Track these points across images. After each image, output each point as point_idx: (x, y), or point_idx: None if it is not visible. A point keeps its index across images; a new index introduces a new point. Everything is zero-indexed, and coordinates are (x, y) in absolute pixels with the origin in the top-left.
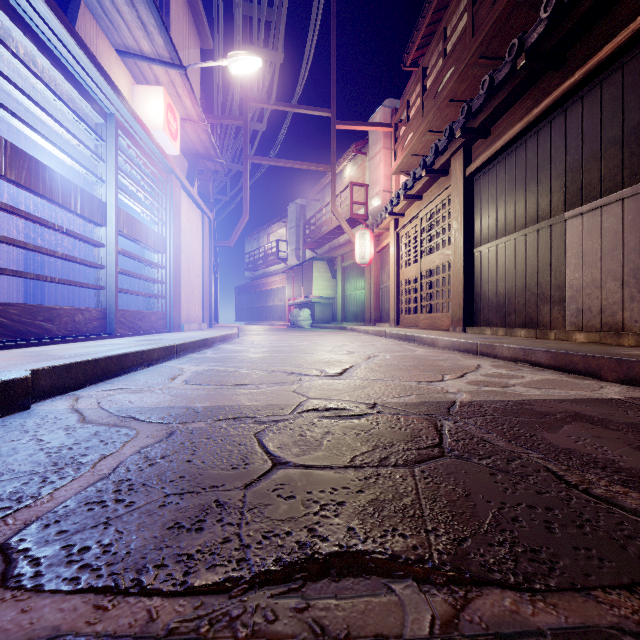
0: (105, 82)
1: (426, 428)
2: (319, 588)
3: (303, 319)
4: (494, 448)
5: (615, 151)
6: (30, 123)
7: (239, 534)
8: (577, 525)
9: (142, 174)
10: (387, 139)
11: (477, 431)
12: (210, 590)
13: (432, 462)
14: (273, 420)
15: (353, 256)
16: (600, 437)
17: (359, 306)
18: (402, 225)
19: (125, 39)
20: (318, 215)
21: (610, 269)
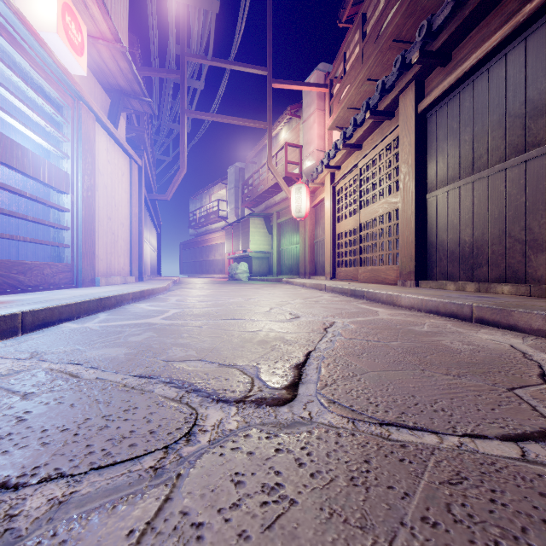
0: None
1: None
2: None
3: (241, 272)
4: None
5: None
6: None
7: None
8: None
9: (26, 86)
10: (321, 101)
11: None
12: None
13: None
14: None
15: (288, 212)
16: None
17: (294, 260)
18: (339, 178)
19: None
20: (255, 176)
21: None
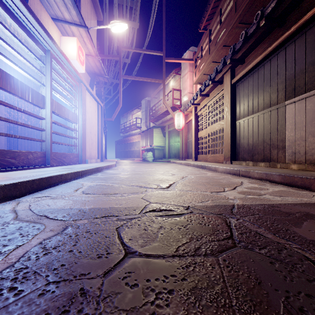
0: (44, 33)
1: (221, 224)
2: None
3: (149, 157)
4: (266, 240)
5: (313, 68)
6: (7, 55)
7: None
8: None
9: (65, 82)
10: (191, 67)
11: (252, 226)
12: None
13: (229, 252)
14: (128, 218)
15: (174, 125)
16: None
17: (177, 150)
18: (199, 109)
19: (56, 12)
20: (156, 105)
21: (310, 131)
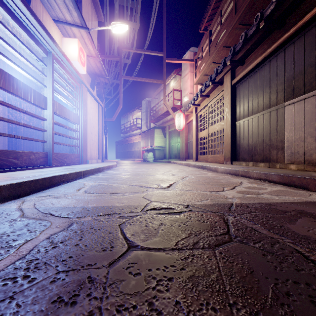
0: (46, 34)
1: (218, 221)
2: None
3: (149, 157)
4: (261, 235)
5: (312, 70)
6: (9, 57)
7: (100, 308)
8: None
9: (66, 83)
10: (191, 67)
11: (248, 223)
12: None
13: (225, 245)
14: (130, 215)
15: (174, 126)
16: None
17: (177, 151)
18: (199, 110)
19: (57, 13)
20: (157, 106)
21: (309, 131)
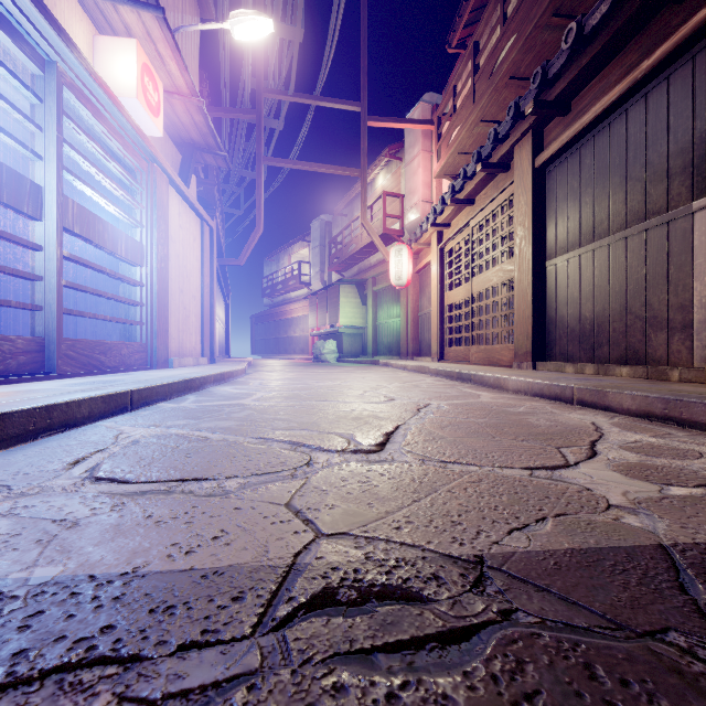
0: (32, 5)
1: None
2: None
3: (328, 352)
4: None
5: None
6: None
7: None
8: None
9: (106, 156)
10: (427, 140)
11: None
12: None
13: None
14: (186, 687)
15: (387, 278)
16: None
17: (394, 337)
18: (447, 238)
19: None
20: (346, 232)
21: None
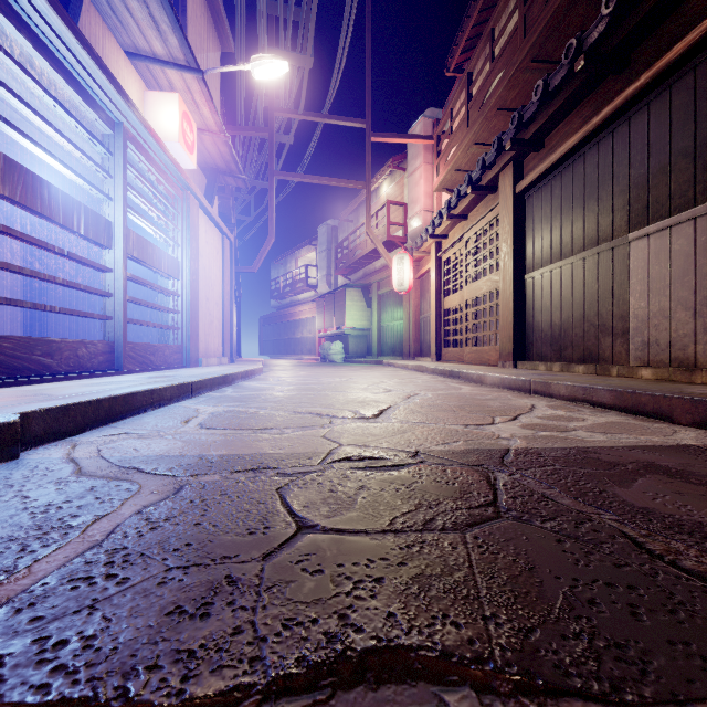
0: (112, 87)
1: (477, 482)
2: (352, 700)
3: (335, 353)
4: (558, 507)
5: (686, 164)
6: (29, 134)
7: (254, 622)
8: (669, 610)
9: (154, 191)
10: (428, 153)
11: (537, 486)
12: (214, 703)
13: (486, 525)
14: (299, 472)
15: (390, 283)
16: (681, 493)
17: (397, 338)
18: (445, 248)
19: (135, 39)
20: (351, 237)
21: (680, 297)
